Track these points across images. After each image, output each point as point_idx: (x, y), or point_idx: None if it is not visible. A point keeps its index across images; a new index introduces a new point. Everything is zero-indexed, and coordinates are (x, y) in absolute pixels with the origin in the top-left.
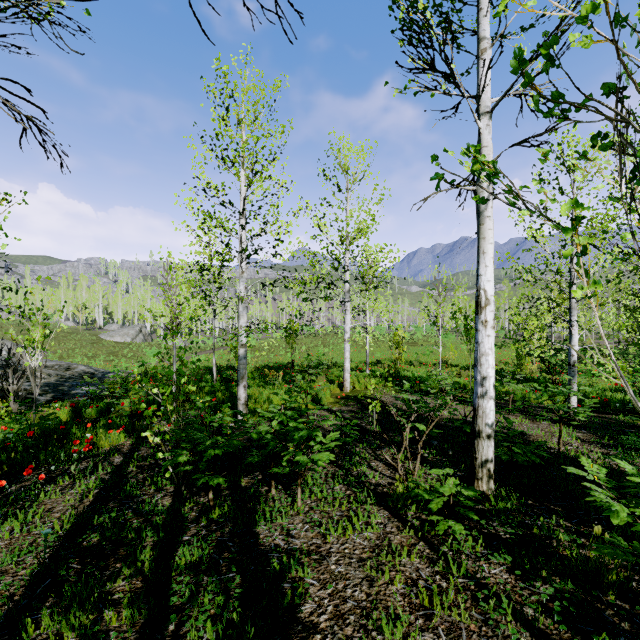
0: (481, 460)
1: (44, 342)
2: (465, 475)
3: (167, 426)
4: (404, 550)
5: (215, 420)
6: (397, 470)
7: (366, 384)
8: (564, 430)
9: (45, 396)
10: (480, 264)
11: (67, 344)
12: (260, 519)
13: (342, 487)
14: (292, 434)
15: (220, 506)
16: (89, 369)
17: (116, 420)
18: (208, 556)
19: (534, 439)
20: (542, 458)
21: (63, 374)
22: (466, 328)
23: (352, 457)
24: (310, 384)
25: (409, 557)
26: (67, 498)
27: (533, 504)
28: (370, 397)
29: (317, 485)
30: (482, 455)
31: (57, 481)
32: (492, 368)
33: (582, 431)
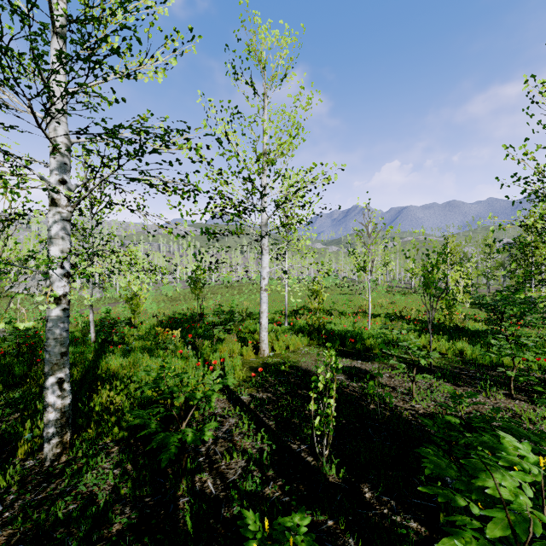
0: None
1: None
2: None
3: None
4: None
5: None
6: None
7: (287, 343)
8: None
9: None
10: None
11: None
12: None
13: None
14: None
15: None
16: None
17: None
18: None
19: None
20: None
21: None
22: (427, 270)
23: None
24: (215, 347)
25: None
26: None
27: None
28: (296, 366)
29: None
30: None
31: None
32: None
33: None
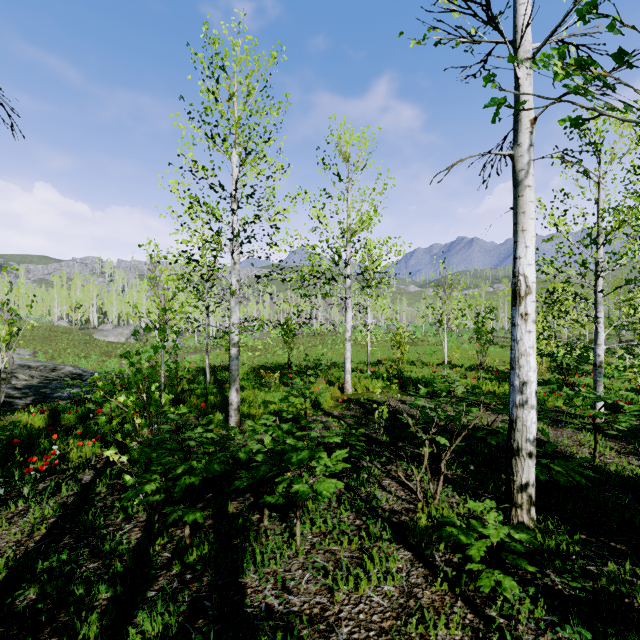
0: (520, 484)
1: (35, 342)
2: (495, 498)
3: (134, 443)
4: (441, 620)
5: (194, 436)
6: (416, 494)
7: (368, 386)
8: (592, 438)
9: (24, 399)
10: (519, 244)
11: (59, 344)
12: (248, 564)
13: (350, 515)
14: (289, 456)
15: (199, 544)
16: (77, 370)
17: (94, 428)
18: (175, 628)
19: (562, 450)
20: (579, 474)
21: (47, 375)
22: (477, 326)
23: (359, 473)
24: (309, 386)
25: (447, 628)
26: (12, 531)
27: (588, 540)
28: (373, 400)
29: (319, 512)
30: (522, 477)
31: (4, 509)
32: (534, 371)
33: (612, 440)
